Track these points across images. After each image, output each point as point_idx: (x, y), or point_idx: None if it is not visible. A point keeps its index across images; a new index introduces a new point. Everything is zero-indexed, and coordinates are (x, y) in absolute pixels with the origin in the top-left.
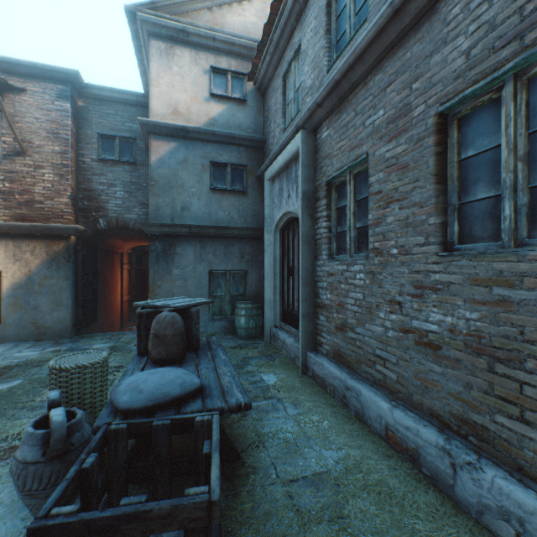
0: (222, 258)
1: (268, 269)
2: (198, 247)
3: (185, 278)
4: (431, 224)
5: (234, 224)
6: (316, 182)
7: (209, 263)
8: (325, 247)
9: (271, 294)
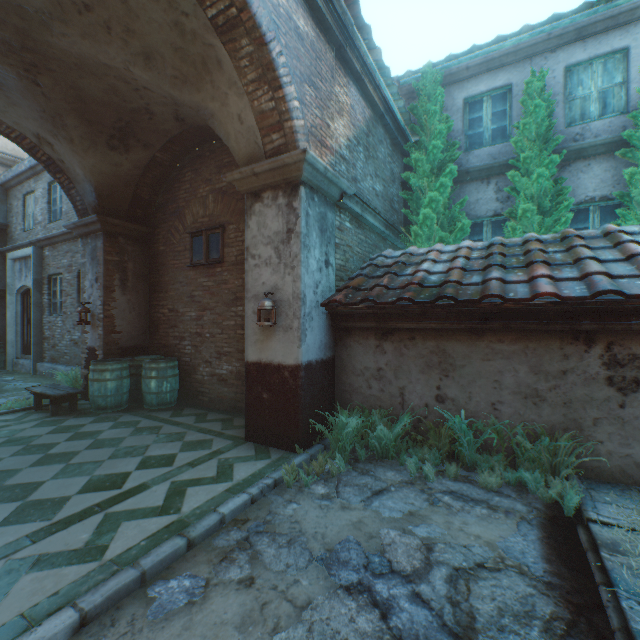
0: None
1: (11, 320)
2: None
3: None
4: (77, 306)
5: None
6: (44, 275)
7: None
8: (48, 309)
9: (14, 337)
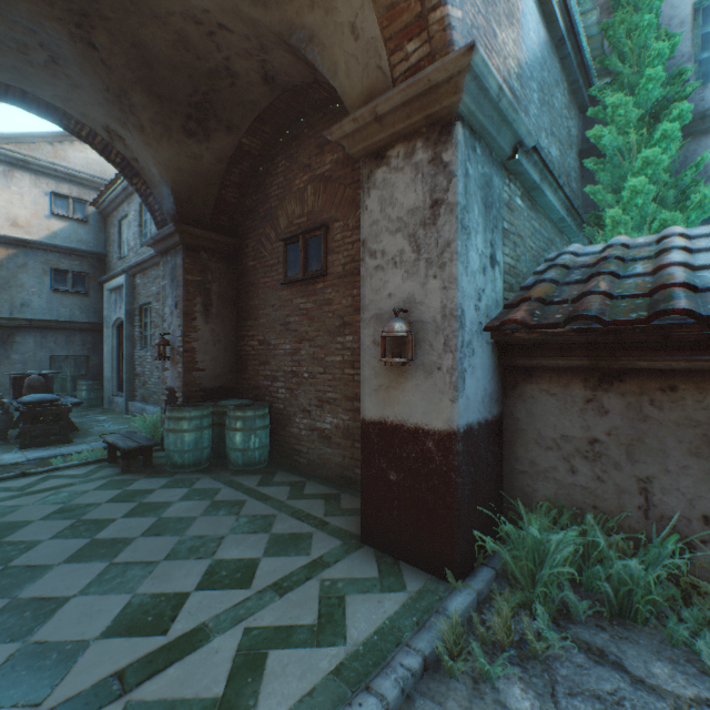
0: (65, 345)
1: (107, 355)
2: (39, 337)
3: (25, 362)
4: None
5: (77, 319)
6: (136, 305)
7: (51, 349)
8: (139, 343)
9: (110, 373)
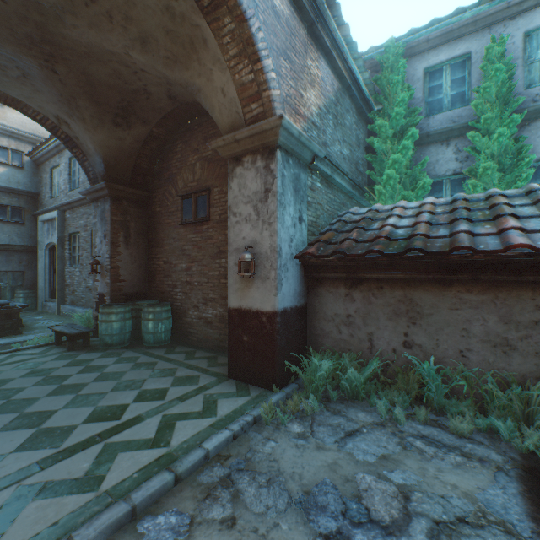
0: (5, 263)
1: (41, 270)
2: None
3: None
4: (91, 258)
5: (15, 242)
6: (66, 233)
7: None
8: (69, 261)
9: (43, 284)
